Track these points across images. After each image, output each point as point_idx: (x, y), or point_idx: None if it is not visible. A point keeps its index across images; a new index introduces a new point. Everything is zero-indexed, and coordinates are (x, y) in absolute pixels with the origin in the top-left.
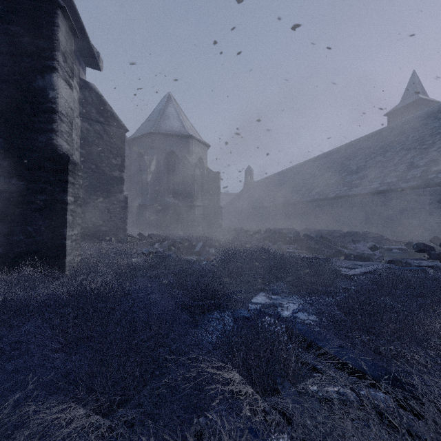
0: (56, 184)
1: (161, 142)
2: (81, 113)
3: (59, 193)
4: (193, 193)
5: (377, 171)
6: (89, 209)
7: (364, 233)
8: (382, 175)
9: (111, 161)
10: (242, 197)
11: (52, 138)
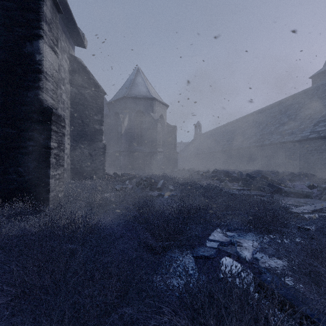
0: (41, 132)
1: (132, 103)
2: (71, 80)
3: (44, 139)
4: (156, 142)
5: (307, 122)
6: (76, 154)
7: (299, 174)
8: (311, 125)
9: (93, 117)
10: (193, 145)
11: (39, 93)
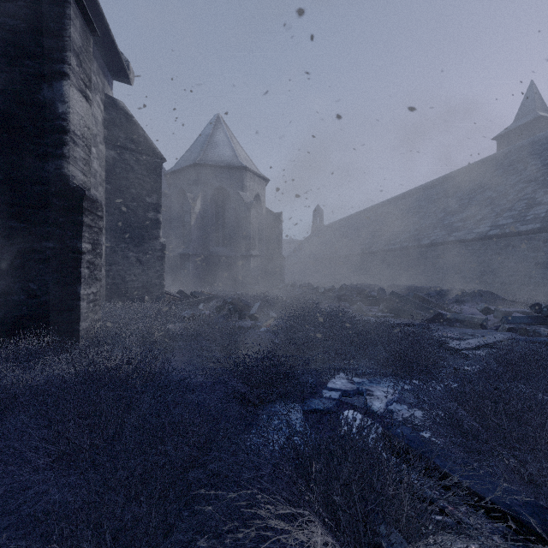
0: (67, 227)
1: (208, 175)
2: (106, 138)
3: (71, 238)
4: (248, 240)
5: (486, 210)
6: (116, 259)
7: (471, 291)
8: (492, 215)
9: (144, 199)
10: (309, 245)
11: (62, 166)
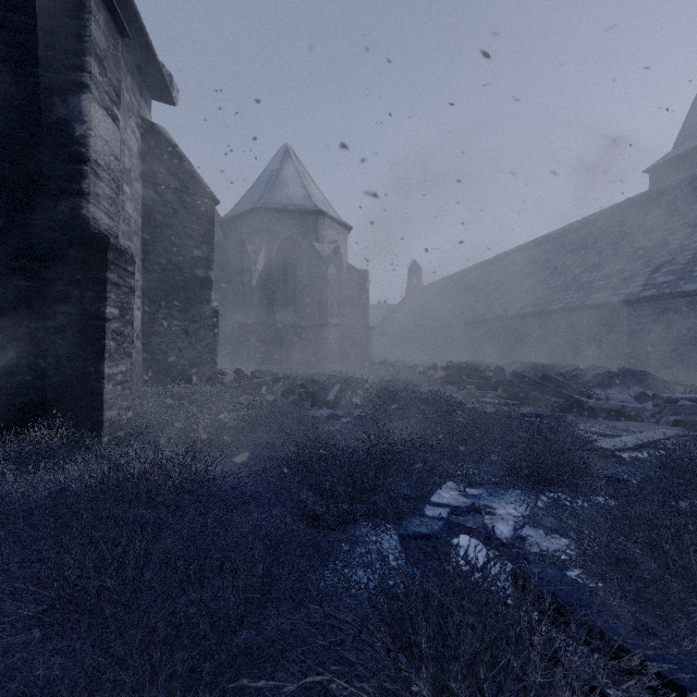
0: (86, 285)
1: (274, 222)
2: (143, 174)
3: (92, 301)
4: (325, 305)
5: (638, 264)
6: (156, 329)
7: (619, 371)
8: (646, 271)
9: (191, 252)
10: (403, 311)
11: (81, 205)
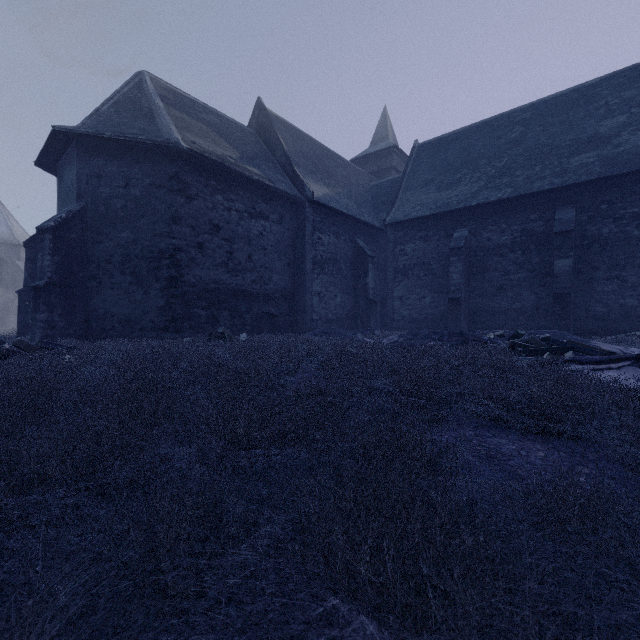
0: None
1: None
2: None
3: None
4: None
5: None
6: None
7: None
8: None
9: None
10: None
11: None
